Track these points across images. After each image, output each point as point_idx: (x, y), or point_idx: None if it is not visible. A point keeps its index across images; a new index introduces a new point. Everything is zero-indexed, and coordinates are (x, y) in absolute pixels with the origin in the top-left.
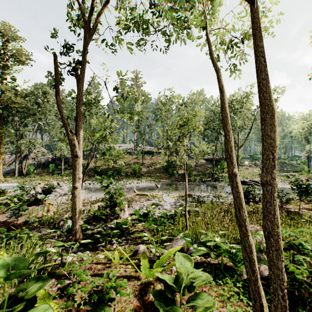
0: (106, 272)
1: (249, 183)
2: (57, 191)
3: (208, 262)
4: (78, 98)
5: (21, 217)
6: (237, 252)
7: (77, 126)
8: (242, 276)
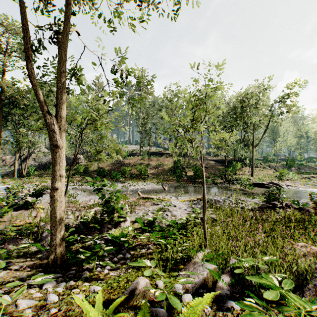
0: None
1: (268, 186)
2: None
3: None
4: (59, 68)
5: (1, 224)
6: None
7: (58, 107)
8: None
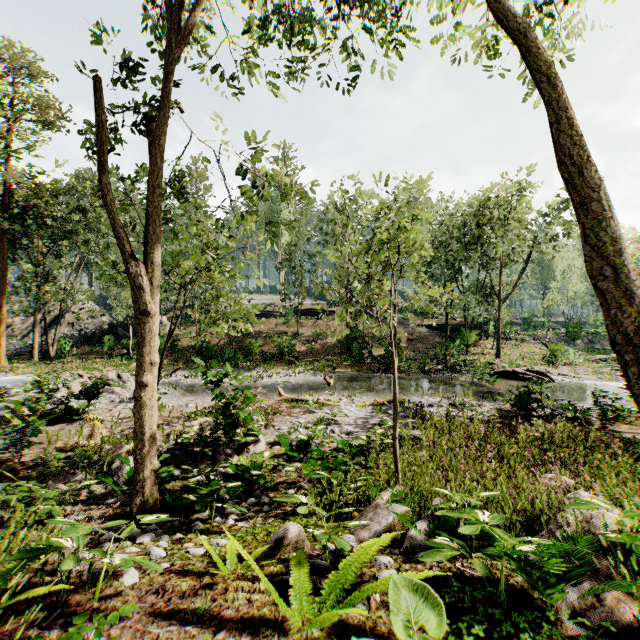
0: (198, 604)
1: (525, 376)
2: (116, 393)
3: (460, 574)
4: (149, 180)
5: (30, 449)
6: (539, 555)
7: (147, 246)
8: (561, 624)
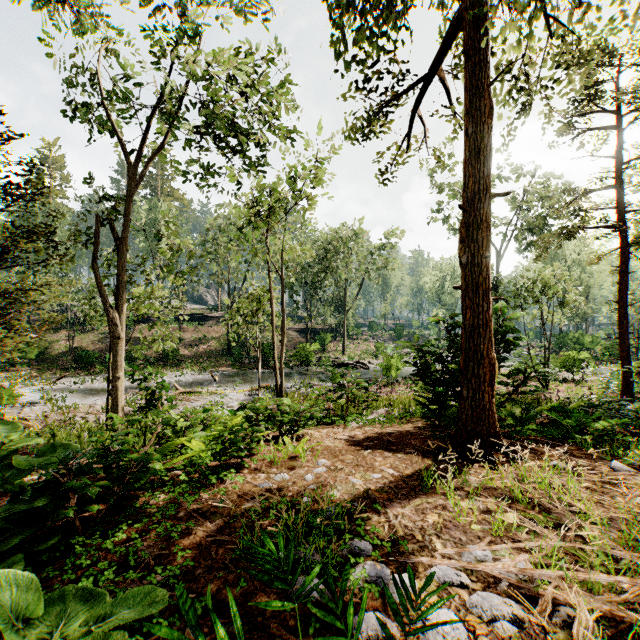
0: None
1: (353, 366)
2: None
3: None
4: (120, 263)
5: None
6: None
7: (119, 300)
8: None
